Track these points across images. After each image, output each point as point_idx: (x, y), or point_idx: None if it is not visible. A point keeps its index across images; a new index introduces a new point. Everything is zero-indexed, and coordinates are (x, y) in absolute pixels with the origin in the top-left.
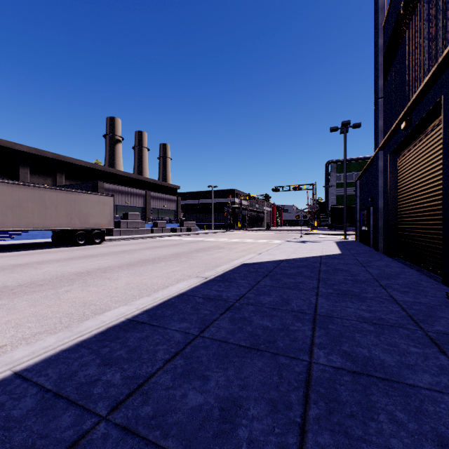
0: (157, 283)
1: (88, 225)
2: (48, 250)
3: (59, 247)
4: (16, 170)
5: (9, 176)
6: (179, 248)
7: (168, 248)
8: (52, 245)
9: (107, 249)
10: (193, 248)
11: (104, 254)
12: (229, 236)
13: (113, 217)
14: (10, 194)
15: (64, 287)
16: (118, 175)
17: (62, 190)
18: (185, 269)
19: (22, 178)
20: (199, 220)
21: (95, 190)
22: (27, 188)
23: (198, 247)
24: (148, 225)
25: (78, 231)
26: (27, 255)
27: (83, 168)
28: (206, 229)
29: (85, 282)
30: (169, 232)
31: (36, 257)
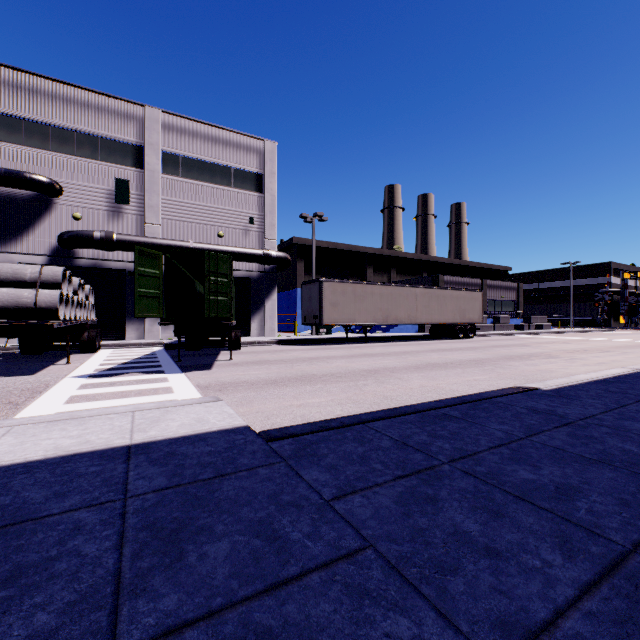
0: (634, 361)
1: (464, 320)
2: (446, 341)
3: (442, 339)
4: (364, 271)
5: (360, 277)
6: (581, 345)
7: (564, 344)
8: (433, 338)
9: (497, 342)
10: (598, 345)
11: (510, 345)
12: (623, 337)
13: (481, 312)
14: (424, 296)
15: (561, 358)
16: (440, 262)
17: (449, 290)
18: (639, 357)
19: (368, 278)
20: (541, 314)
21: (435, 284)
22: (431, 290)
23: (605, 345)
24: (487, 321)
25: (457, 326)
26: (446, 343)
27: (409, 260)
28: (556, 327)
29: (566, 357)
30: (512, 330)
31: (459, 344)
